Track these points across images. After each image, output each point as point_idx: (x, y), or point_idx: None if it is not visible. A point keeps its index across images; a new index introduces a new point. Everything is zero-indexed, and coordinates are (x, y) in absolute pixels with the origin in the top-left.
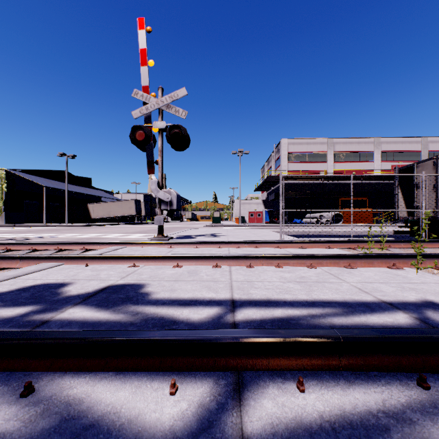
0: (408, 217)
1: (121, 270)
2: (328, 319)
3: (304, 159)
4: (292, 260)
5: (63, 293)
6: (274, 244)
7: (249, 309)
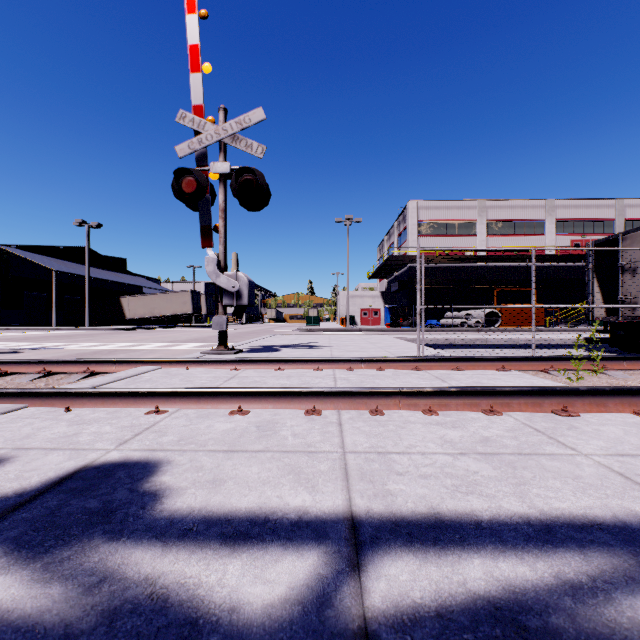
0: (608, 318)
1: (128, 422)
2: (625, 606)
3: (442, 231)
4: (454, 399)
5: None
6: (410, 363)
7: (397, 555)
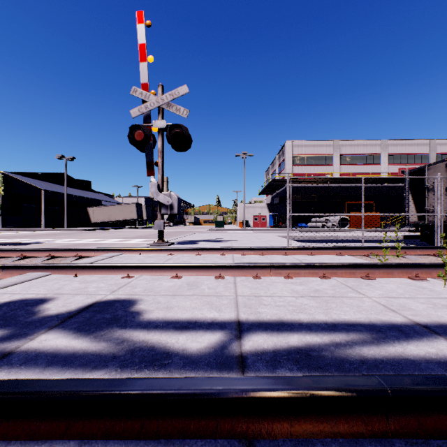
0: (419, 222)
1: (113, 282)
2: (357, 349)
3: (309, 162)
4: (303, 270)
5: (40, 312)
6: (281, 251)
7: (258, 334)
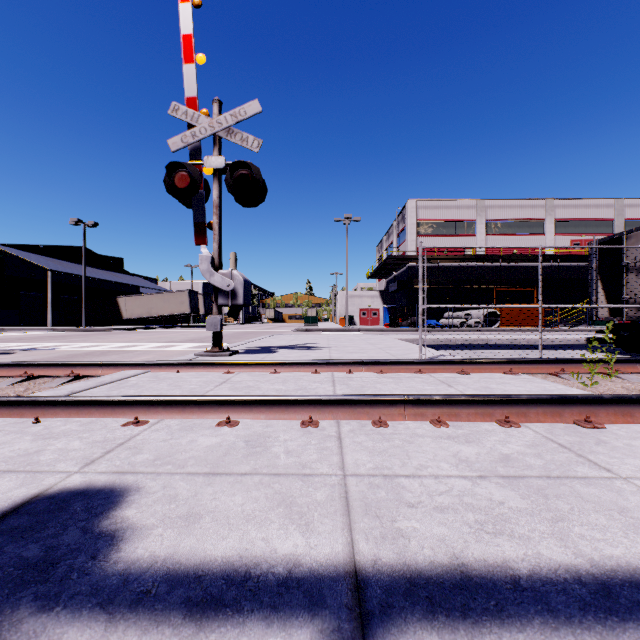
0: (612, 318)
1: (101, 436)
2: None
3: (441, 231)
4: (465, 408)
5: None
6: (413, 366)
7: (416, 636)
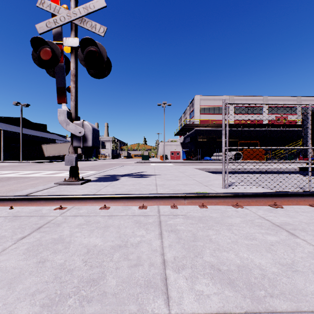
0: None
1: None
2: None
3: (212, 111)
4: None
5: None
6: (229, 199)
7: None
